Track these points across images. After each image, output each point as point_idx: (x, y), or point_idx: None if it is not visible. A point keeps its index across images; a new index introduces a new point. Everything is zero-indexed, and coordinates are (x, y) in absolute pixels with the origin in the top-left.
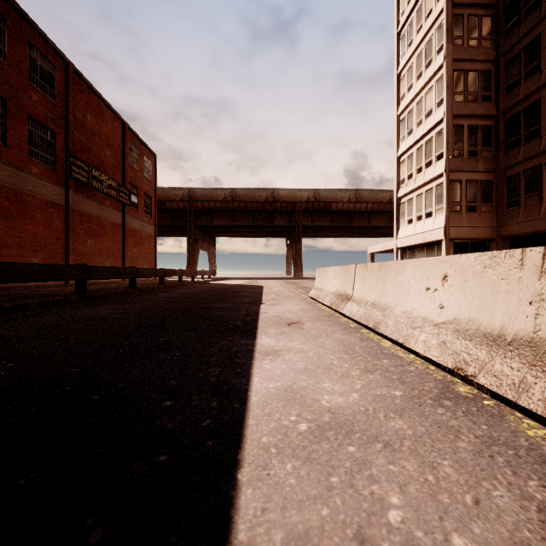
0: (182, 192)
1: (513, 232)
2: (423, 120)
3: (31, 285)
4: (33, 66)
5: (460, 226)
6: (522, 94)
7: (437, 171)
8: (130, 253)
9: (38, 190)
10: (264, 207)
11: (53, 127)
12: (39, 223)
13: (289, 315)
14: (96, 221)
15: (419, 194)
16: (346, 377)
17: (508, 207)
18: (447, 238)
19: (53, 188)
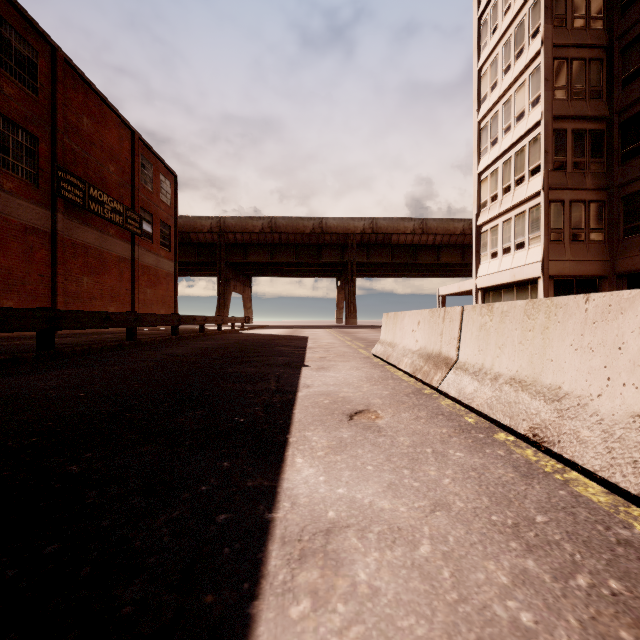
0: (211, 222)
1: (633, 267)
2: (512, 126)
3: (2, 336)
4: (5, 48)
5: (562, 260)
6: None
7: (531, 190)
8: (141, 296)
9: (13, 212)
10: (310, 240)
11: (34, 130)
12: (14, 254)
13: (348, 391)
14: (96, 254)
15: (506, 220)
16: None
17: (625, 235)
18: (546, 275)
19: (34, 209)
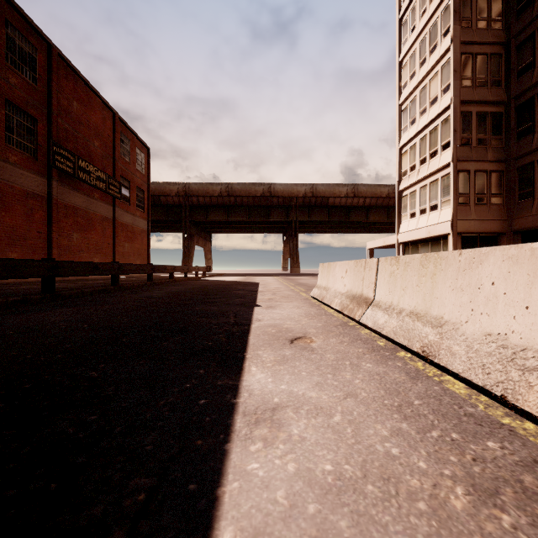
0: (178, 187)
1: (526, 225)
2: (427, 108)
3: (8, 282)
4: (11, 45)
5: (468, 219)
6: (537, 77)
7: (443, 161)
8: (121, 249)
9: (17, 180)
10: (261, 202)
11: (34, 113)
12: (18, 215)
13: (290, 323)
14: (84, 214)
15: (423, 187)
16: (448, 525)
17: (520, 199)
18: (454, 232)
19: (34, 178)
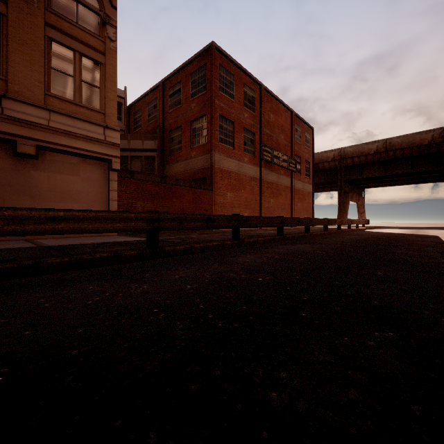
0: (333, 153)
1: None
2: None
3: (244, 229)
4: (245, 96)
5: None
6: None
7: None
8: (295, 207)
9: (247, 171)
10: (428, 150)
11: (253, 130)
12: (247, 191)
13: None
14: (275, 186)
15: None
16: None
17: None
18: None
19: (253, 168)
